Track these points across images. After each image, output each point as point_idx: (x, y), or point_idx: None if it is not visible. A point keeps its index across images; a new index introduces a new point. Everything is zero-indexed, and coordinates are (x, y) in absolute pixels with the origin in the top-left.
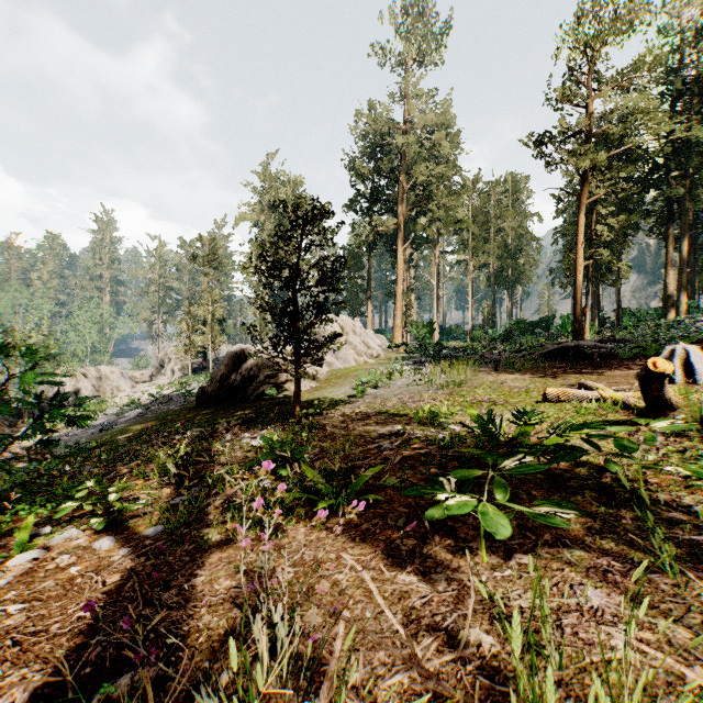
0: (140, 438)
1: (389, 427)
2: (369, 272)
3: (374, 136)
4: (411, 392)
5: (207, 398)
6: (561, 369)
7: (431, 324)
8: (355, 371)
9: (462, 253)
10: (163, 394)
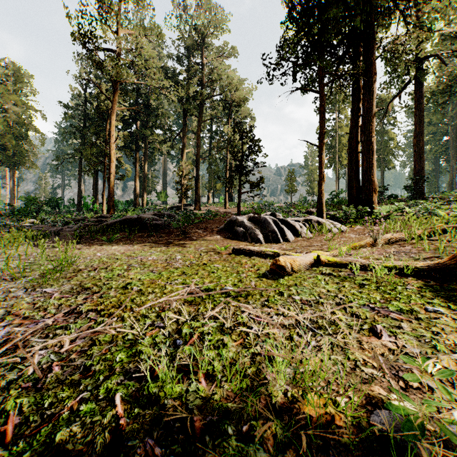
0: None
1: None
2: None
3: None
4: None
5: None
6: (152, 238)
7: None
8: None
9: None
10: None
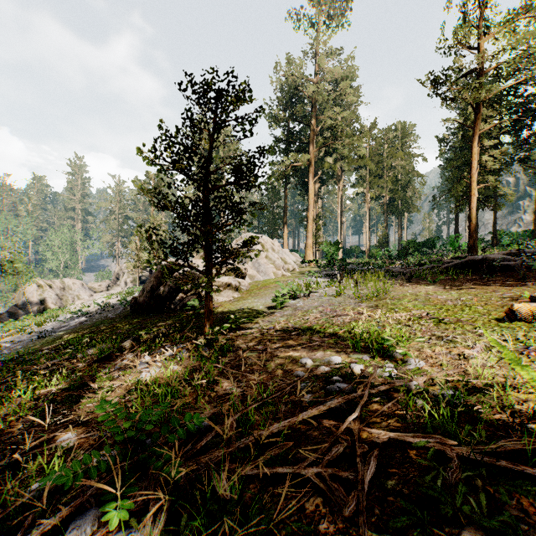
0: (54, 351)
1: (319, 355)
2: (285, 202)
3: (289, 89)
4: (331, 304)
5: (139, 307)
6: (479, 281)
7: (337, 243)
8: (274, 283)
9: (361, 186)
10: (107, 303)
